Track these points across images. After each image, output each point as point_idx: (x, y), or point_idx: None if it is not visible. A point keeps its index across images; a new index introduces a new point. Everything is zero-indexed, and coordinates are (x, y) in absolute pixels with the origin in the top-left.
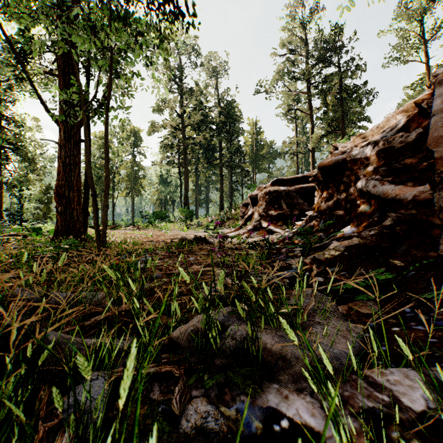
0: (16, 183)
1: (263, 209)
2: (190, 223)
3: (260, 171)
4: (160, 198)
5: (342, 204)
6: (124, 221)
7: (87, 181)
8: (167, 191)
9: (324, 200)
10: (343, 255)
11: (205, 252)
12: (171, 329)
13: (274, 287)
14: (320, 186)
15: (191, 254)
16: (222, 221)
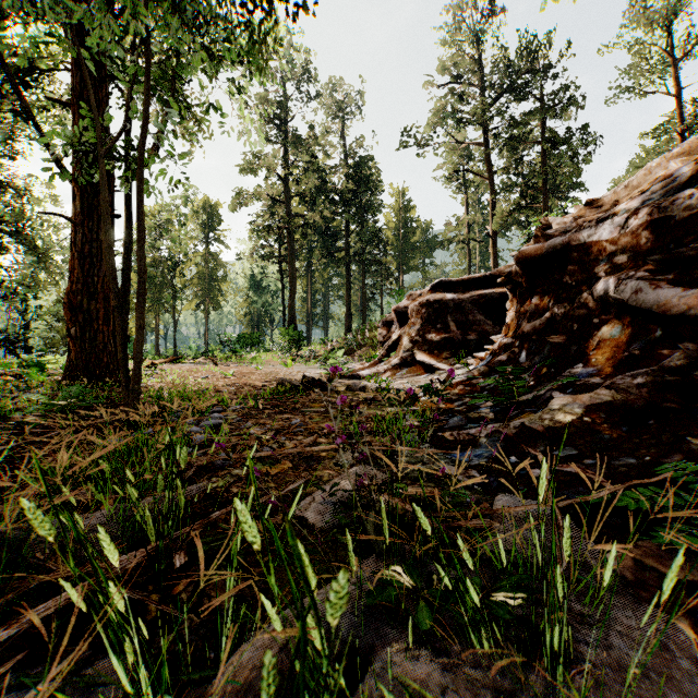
0: (16, 289)
1: (417, 331)
2: (297, 353)
3: (410, 269)
4: (251, 312)
5: (564, 324)
6: (193, 350)
7: (125, 285)
8: (262, 301)
9: (526, 316)
10: (582, 422)
11: (319, 409)
12: (223, 640)
13: (456, 497)
14: (518, 292)
15: (294, 412)
16: (349, 350)
